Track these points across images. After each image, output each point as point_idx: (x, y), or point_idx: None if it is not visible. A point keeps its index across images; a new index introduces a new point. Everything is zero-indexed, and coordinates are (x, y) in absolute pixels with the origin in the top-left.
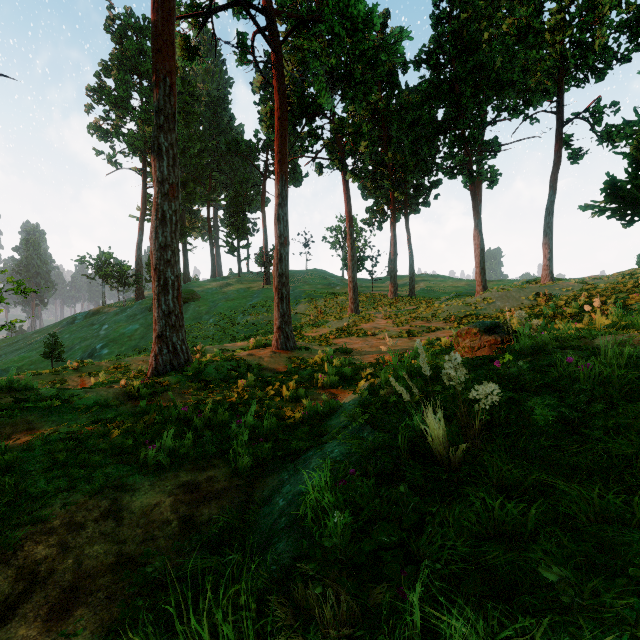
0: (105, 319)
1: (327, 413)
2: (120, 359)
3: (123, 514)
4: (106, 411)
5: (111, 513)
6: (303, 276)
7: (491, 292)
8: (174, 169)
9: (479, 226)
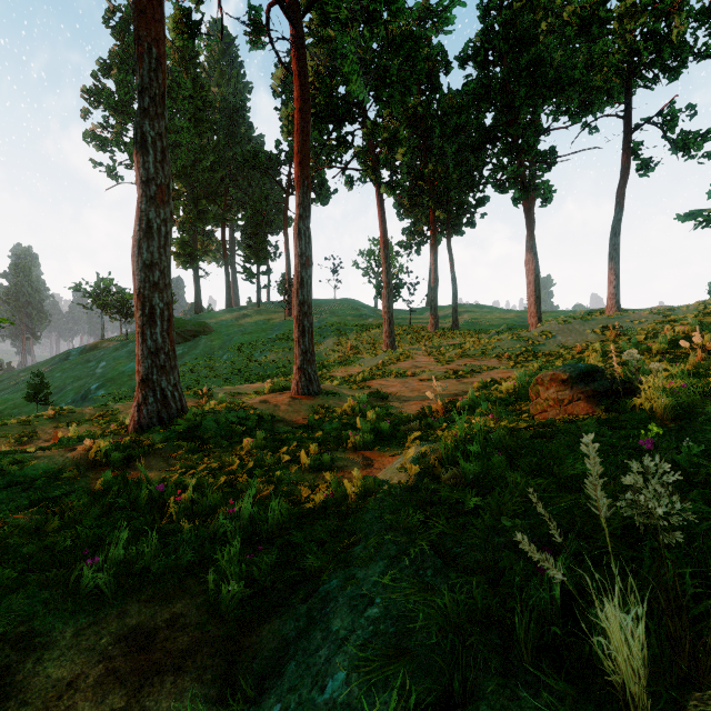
0: (103, 355)
1: (360, 496)
2: (108, 405)
3: (7, 708)
4: (57, 486)
5: None
6: (331, 306)
7: (550, 324)
8: (163, 166)
9: (534, 248)
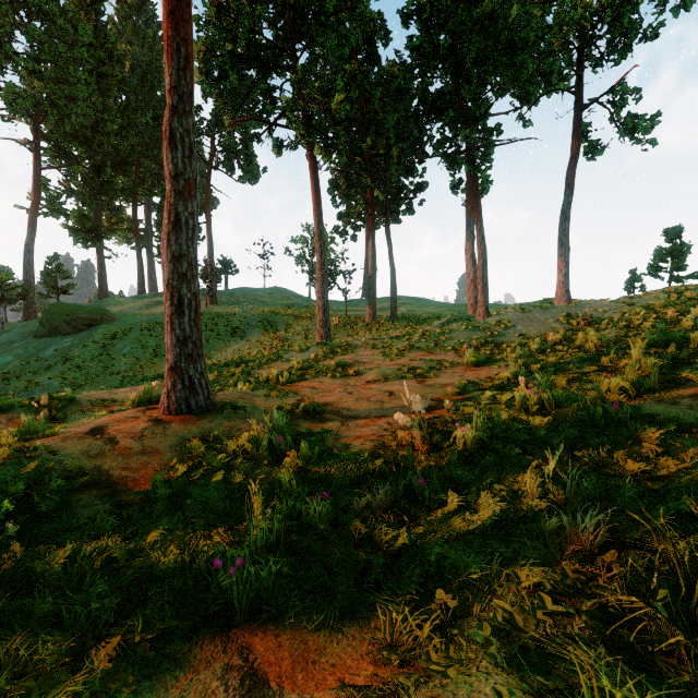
0: None
1: None
2: None
3: None
4: None
5: None
6: (260, 295)
7: (507, 313)
8: None
9: (482, 231)
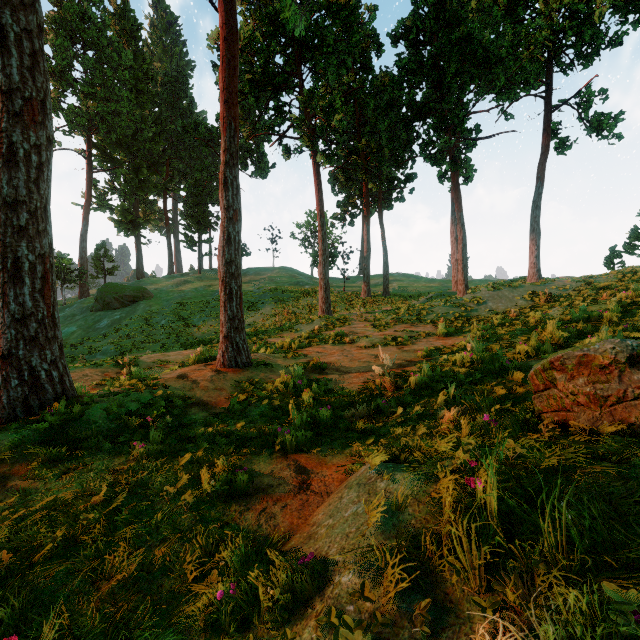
0: None
1: (285, 603)
2: None
3: None
4: None
5: None
6: (270, 274)
7: (480, 291)
8: (34, 75)
9: (462, 219)
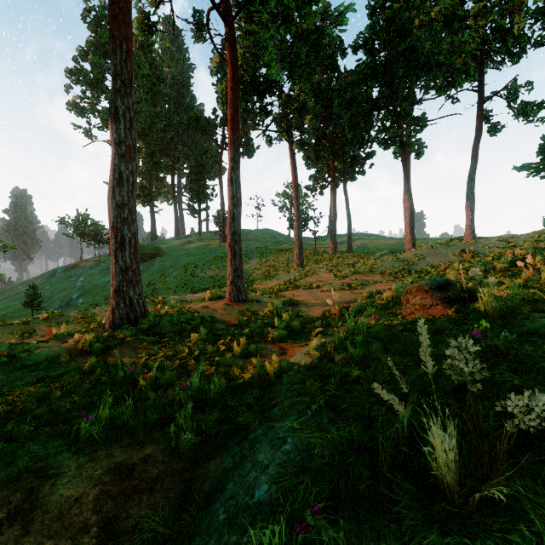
0: (81, 272)
1: (277, 374)
2: (88, 309)
3: (34, 515)
4: (55, 368)
5: (21, 513)
6: (255, 235)
7: (421, 249)
8: (131, 132)
9: (409, 191)
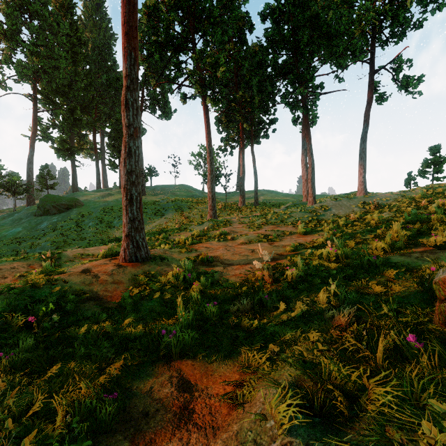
0: None
1: None
2: None
3: None
4: None
5: None
6: (172, 189)
7: (326, 201)
8: None
9: (311, 150)
